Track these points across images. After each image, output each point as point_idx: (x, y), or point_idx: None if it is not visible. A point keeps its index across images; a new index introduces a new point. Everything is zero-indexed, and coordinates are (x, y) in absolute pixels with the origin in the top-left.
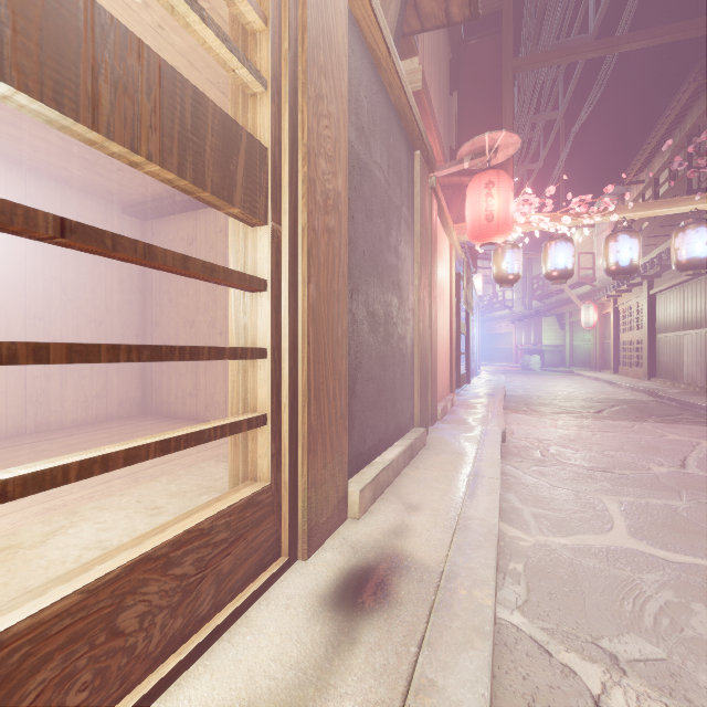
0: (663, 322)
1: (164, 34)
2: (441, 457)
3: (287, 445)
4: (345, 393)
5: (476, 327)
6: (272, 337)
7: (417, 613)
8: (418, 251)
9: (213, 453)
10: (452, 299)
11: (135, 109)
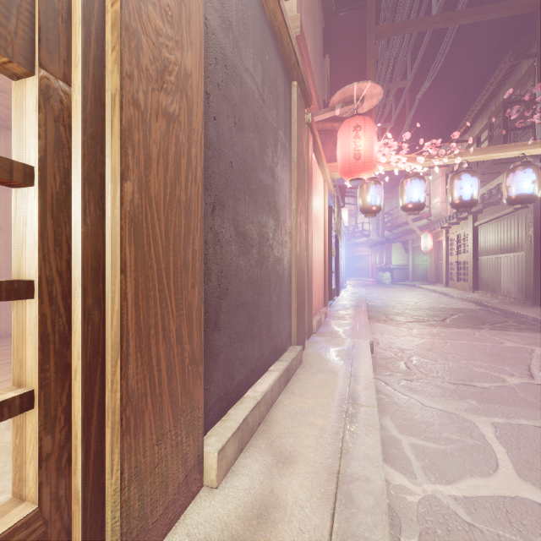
0: (484, 247)
1: None
2: (317, 378)
3: (79, 433)
4: (198, 331)
5: (343, 250)
6: (44, 262)
7: None
8: (295, 177)
9: None
10: (325, 227)
11: None
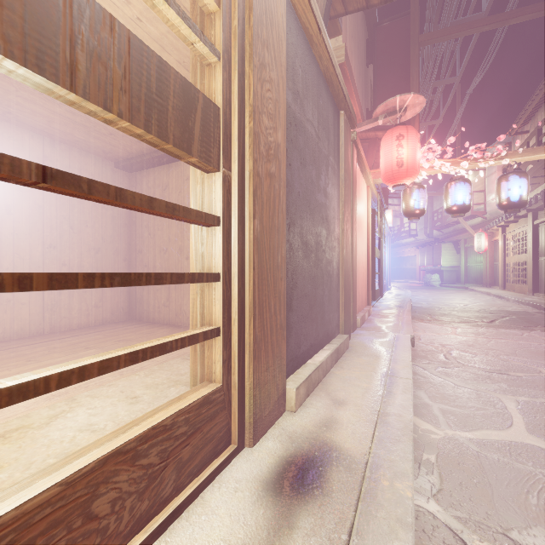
0: None
1: (141, 25)
2: (361, 359)
3: (236, 353)
4: (283, 309)
5: (387, 252)
6: (224, 264)
7: (346, 501)
8: (342, 191)
9: (180, 352)
10: (368, 230)
11: (107, 74)
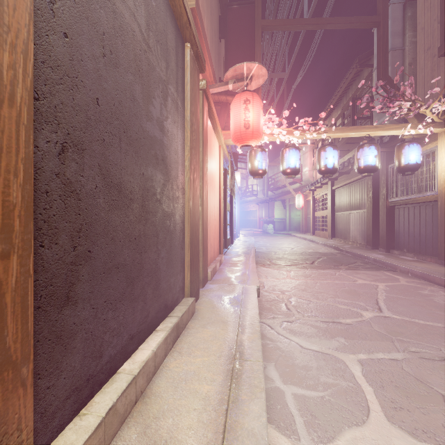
0: (339, 205)
1: None
2: (207, 331)
3: None
4: (19, 319)
5: (237, 206)
6: None
7: None
8: (188, 135)
9: None
10: (220, 186)
11: None
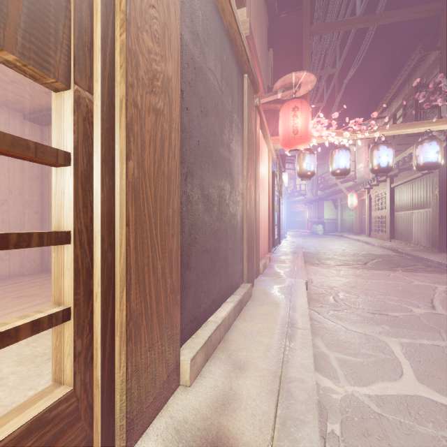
0: (399, 204)
1: None
2: (263, 308)
3: (99, 339)
4: (176, 269)
5: (284, 207)
6: (76, 218)
7: None
8: (246, 149)
9: None
10: (269, 188)
11: None
